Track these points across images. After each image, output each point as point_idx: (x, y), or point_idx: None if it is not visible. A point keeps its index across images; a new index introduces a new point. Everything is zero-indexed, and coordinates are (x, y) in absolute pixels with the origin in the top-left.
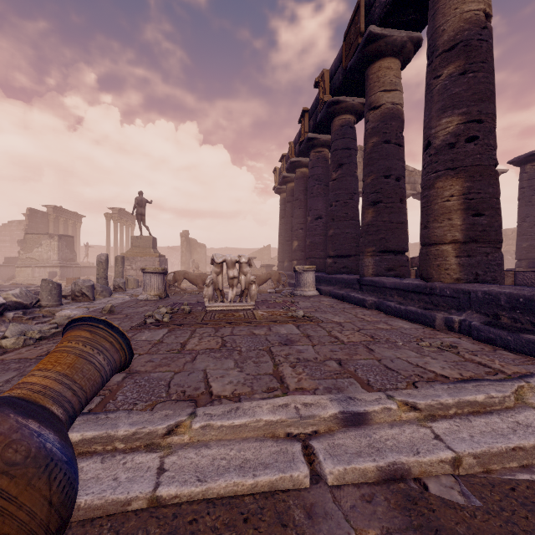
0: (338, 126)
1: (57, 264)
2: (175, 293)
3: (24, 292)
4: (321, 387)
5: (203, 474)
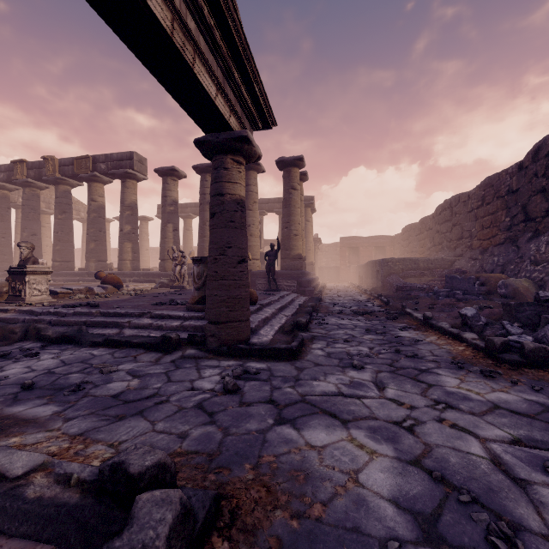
0: (63, 190)
1: None
2: None
3: None
4: None
5: None
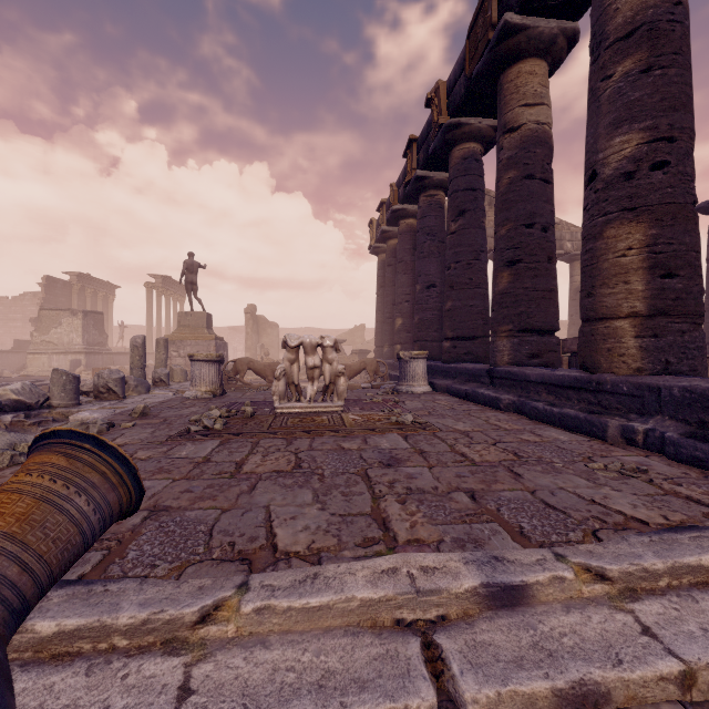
0: (458, 159)
1: (81, 350)
2: (236, 389)
3: (28, 387)
4: (448, 538)
5: (255, 701)
